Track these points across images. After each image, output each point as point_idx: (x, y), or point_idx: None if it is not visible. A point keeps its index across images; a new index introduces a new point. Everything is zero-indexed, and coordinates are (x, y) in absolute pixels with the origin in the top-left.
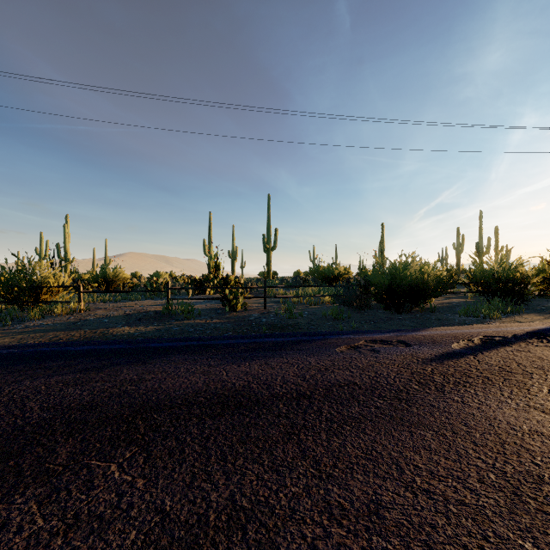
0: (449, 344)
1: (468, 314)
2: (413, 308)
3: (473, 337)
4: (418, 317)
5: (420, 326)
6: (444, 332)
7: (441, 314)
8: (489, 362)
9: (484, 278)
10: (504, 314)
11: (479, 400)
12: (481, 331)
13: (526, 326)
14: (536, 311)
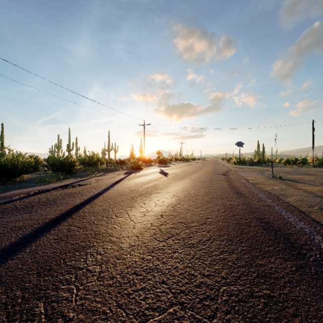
0: (13, 197)
1: (42, 182)
2: (7, 181)
3: (31, 192)
4: (8, 187)
5: (4, 192)
6: (17, 192)
7: (26, 183)
8: (26, 201)
9: (55, 162)
10: (60, 180)
11: (2, 217)
12: (39, 188)
13: (63, 184)
14: (76, 177)
